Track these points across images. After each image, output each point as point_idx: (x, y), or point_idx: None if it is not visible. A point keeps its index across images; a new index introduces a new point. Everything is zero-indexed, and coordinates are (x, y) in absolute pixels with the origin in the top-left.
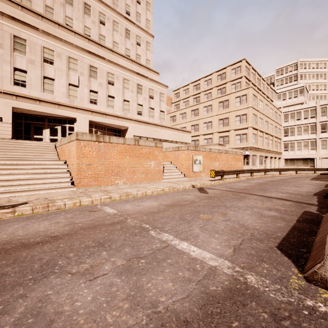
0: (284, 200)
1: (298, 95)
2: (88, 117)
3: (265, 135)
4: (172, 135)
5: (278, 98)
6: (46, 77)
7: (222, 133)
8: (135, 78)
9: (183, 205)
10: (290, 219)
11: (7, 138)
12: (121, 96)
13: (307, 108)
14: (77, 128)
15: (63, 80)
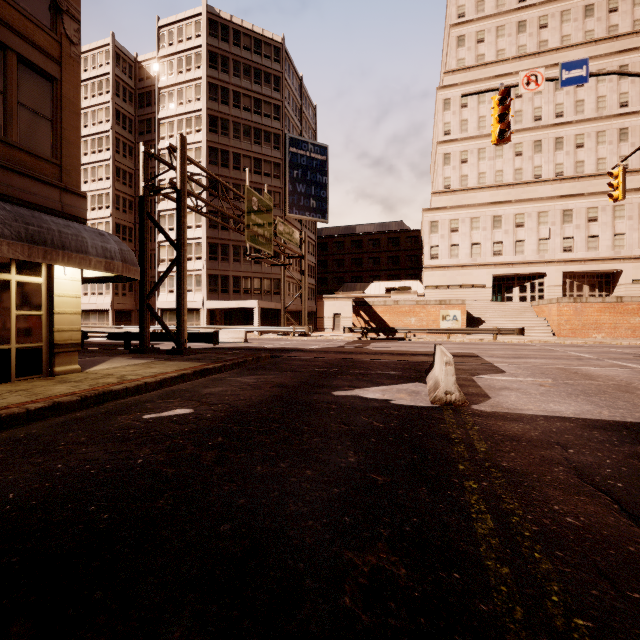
0: None
1: None
2: (560, 268)
3: None
4: None
5: None
6: (517, 240)
7: None
8: (636, 197)
9: None
10: None
11: (489, 300)
12: (609, 231)
13: None
14: (548, 283)
15: (533, 237)
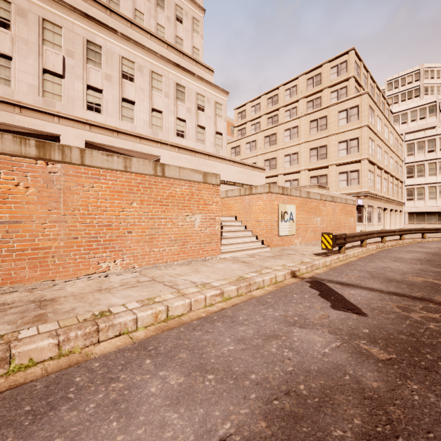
0: None
1: (426, 115)
2: (83, 134)
3: (384, 174)
4: (235, 172)
5: (394, 120)
6: None
7: (315, 171)
8: (172, 72)
9: None
10: None
11: None
12: (146, 102)
13: None
14: None
15: (32, 61)
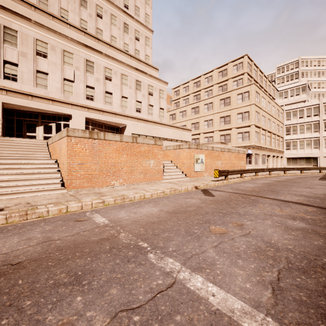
0: (304, 205)
1: (300, 93)
2: (84, 113)
3: (268, 133)
4: (172, 133)
5: (280, 96)
6: (39, 71)
7: (223, 131)
8: (134, 73)
9: (188, 212)
10: (325, 233)
11: None
12: (119, 92)
13: (310, 106)
14: (73, 126)
15: (58, 74)
